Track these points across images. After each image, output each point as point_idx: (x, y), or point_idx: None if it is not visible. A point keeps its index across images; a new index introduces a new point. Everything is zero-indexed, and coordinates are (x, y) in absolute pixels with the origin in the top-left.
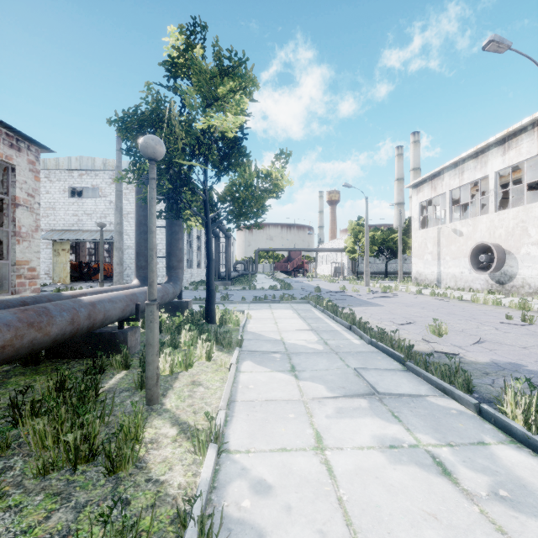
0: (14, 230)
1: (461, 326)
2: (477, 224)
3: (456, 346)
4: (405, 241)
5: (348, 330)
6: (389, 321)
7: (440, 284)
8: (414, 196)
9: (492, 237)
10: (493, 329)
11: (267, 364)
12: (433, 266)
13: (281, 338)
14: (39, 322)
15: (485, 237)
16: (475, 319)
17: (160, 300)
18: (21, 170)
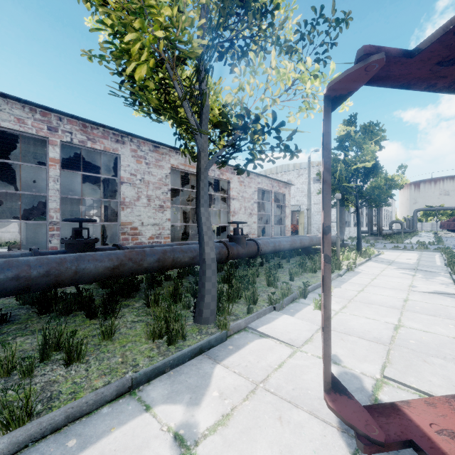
0: (285, 215)
1: None
2: None
3: None
4: None
5: (443, 262)
6: None
7: None
8: None
9: None
10: None
11: (379, 263)
12: None
13: (394, 260)
14: (312, 240)
15: None
16: None
17: (335, 240)
18: (286, 194)
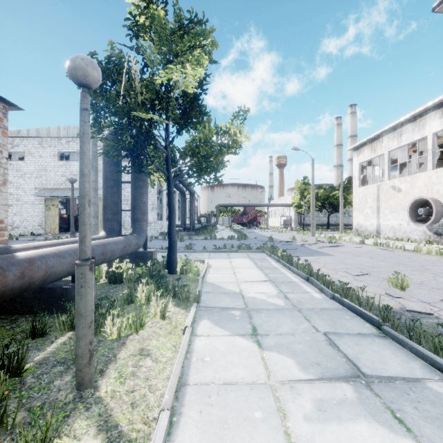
0: None
1: (417, 278)
2: (415, 181)
3: (424, 303)
4: (345, 197)
5: (306, 282)
6: (344, 271)
7: (379, 235)
8: (354, 157)
9: (430, 192)
10: None
11: (226, 324)
12: (372, 219)
13: (240, 290)
14: None
15: (423, 192)
16: (428, 270)
17: (120, 252)
18: None
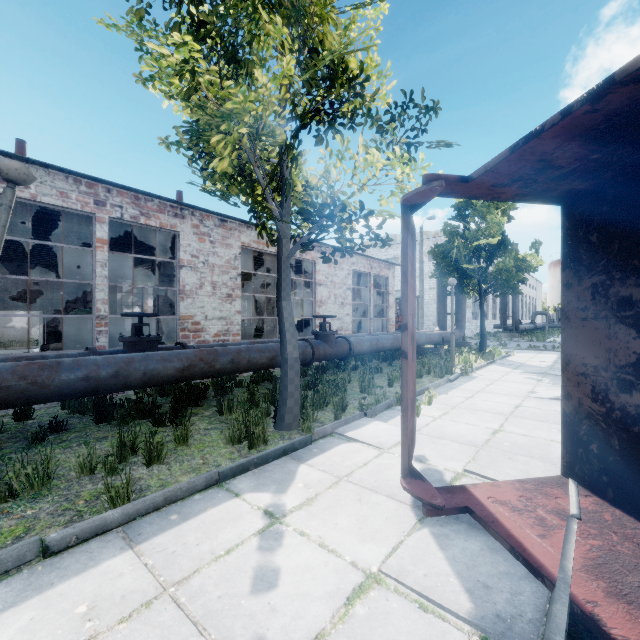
0: (388, 305)
1: None
2: None
3: None
4: None
5: None
6: None
7: None
8: None
9: None
10: None
11: (504, 366)
12: None
13: (524, 362)
14: (420, 337)
15: None
16: None
17: None
18: (390, 278)
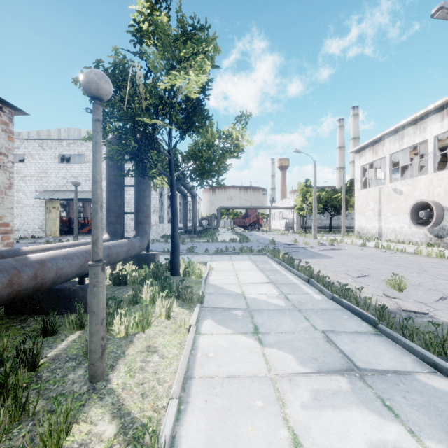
0: None
1: (416, 279)
2: (416, 184)
3: (420, 303)
4: (347, 200)
5: (306, 283)
6: (344, 274)
7: (381, 237)
8: (356, 160)
9: (430, 195)
10: None
11: (229, 324)
12: (374, 222)
13: (242, 292)
14: None
15: (424, 195)
16: (426, 272)
17: (125, 254)
18: None
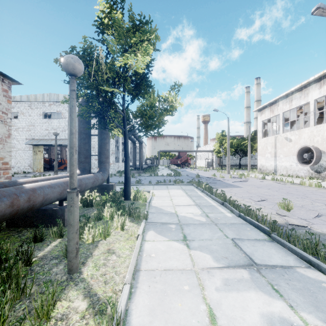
0: None
1: (300, 203)
2: (301, 134)
3: (302, 219)
4: (252, 145)
5: (221, 205)
6: (248, 198)
7: (276, 173)
8: (258, 116)
9: (312, 142)
10: (324, 205)
11: (165, 234)
12: (271, 161)
13: (175, 211)
14: None
15: (307, 142)
16: (308, 197)
17: (91, 184)
18: None
